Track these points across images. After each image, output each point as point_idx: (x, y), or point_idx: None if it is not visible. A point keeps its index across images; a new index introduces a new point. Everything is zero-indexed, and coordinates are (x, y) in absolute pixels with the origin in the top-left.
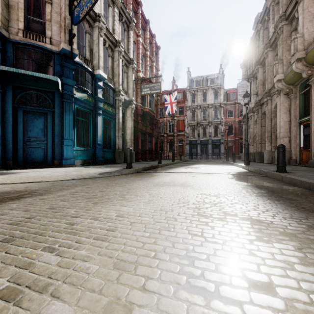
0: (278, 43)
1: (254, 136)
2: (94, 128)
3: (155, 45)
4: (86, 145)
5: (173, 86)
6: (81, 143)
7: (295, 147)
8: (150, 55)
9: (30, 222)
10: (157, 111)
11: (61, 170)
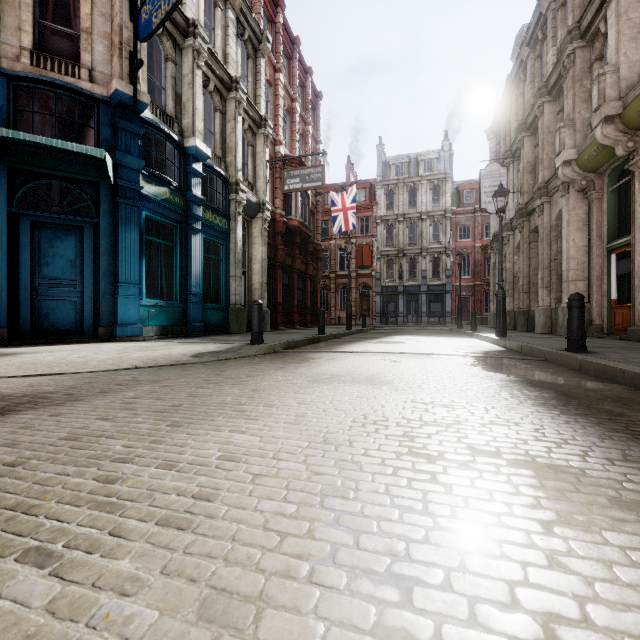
0: (565, 86)
1: (514, 278)
2: (185, 259)
3: (312, 90)
4: (166, 296)
5: (349, 175)
6: (156, 291)
7: (600, 301)
8: (301, 111)
9: (10, 476)
10: (316, 226)
11: (110, 348)
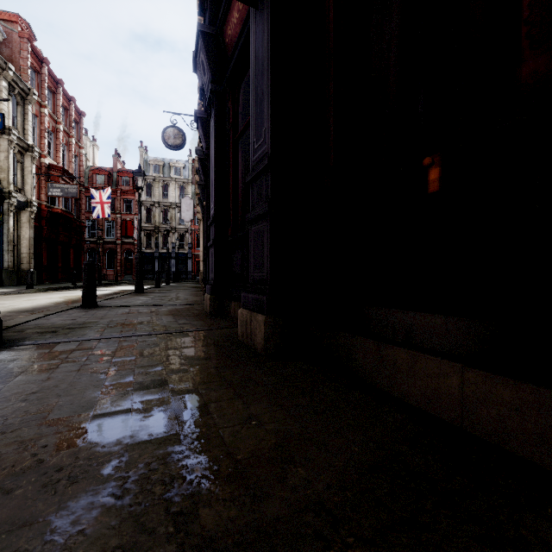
0: None
1: None
2: None
3: (76, 111)
4: None
5: (116, 164)
6: None
7: None
8: (65, 128)
9: None
10: (80, 209)
11: None
